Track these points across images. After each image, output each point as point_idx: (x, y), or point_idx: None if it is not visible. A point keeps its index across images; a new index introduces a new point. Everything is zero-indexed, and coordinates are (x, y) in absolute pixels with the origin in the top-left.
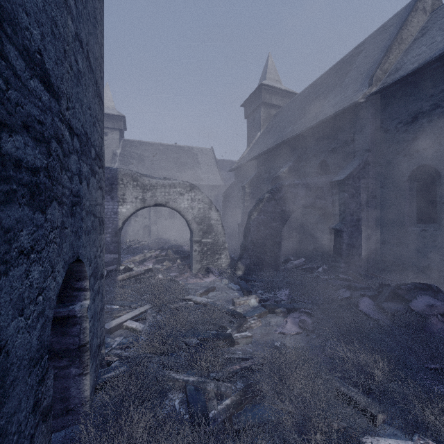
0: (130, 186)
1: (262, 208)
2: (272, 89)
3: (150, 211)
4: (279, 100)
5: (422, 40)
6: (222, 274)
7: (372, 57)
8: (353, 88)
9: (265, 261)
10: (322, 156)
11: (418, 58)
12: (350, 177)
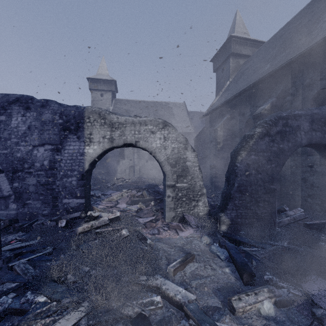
0: (97, 125)
1: (253, 146)
2: (241, 40)
3: (134, 155)
4: (248, 50)
5: None
6: (200, 227)
7: None
8: None
9: (256, 213)
10: (321, 84)
11: None
12: None
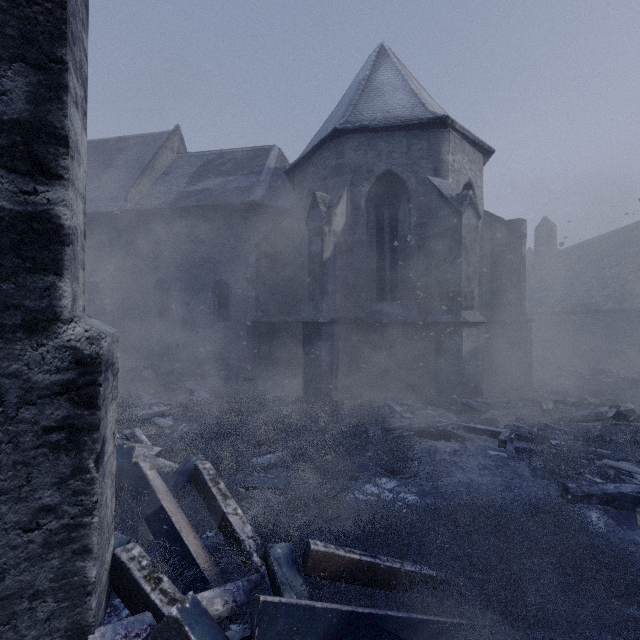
0: None
1: None
2: None
3: None
4: None
5: (167, 179)
6: None
7: (131, 168)
8: (112, 192)
9: None
10: None
11: (161, 197)
12: (106, 281)
